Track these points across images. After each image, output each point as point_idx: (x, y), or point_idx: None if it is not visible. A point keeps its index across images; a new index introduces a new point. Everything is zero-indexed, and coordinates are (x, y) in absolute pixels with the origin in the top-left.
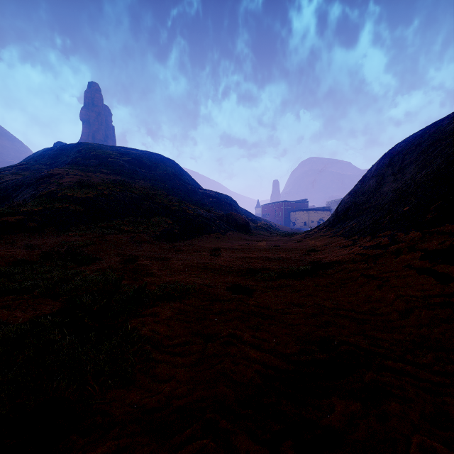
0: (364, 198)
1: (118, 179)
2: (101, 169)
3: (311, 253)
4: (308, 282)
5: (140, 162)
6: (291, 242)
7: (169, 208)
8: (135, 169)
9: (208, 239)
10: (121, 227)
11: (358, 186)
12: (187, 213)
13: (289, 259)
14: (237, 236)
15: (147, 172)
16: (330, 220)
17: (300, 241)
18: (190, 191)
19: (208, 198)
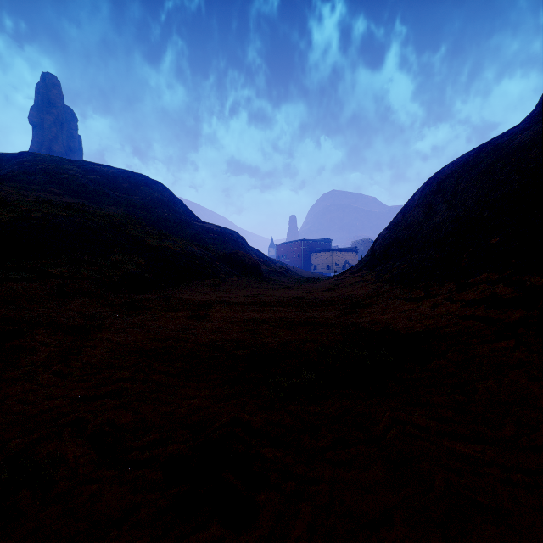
0: (410, 233)
1: (75, 202)
2: (51, 188)
3: (359, 310)
4: (409, 409)
5: (112, 183)
6: (319, 291)
7: (143, 242)
8: (104, 191)
9: (200, 287)
10: (48, 269)
11: (399, 219)
12: (171, 249)
13: (327, 323)
14: (243, 283)
15: (123, 195)
16: (366, 262)
17: (330, 289)
18: (183, 223)
19: (207, 234)
